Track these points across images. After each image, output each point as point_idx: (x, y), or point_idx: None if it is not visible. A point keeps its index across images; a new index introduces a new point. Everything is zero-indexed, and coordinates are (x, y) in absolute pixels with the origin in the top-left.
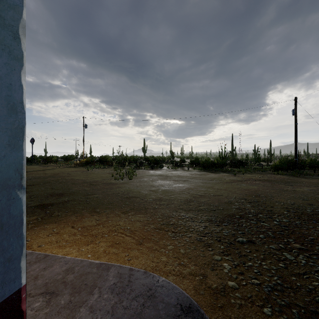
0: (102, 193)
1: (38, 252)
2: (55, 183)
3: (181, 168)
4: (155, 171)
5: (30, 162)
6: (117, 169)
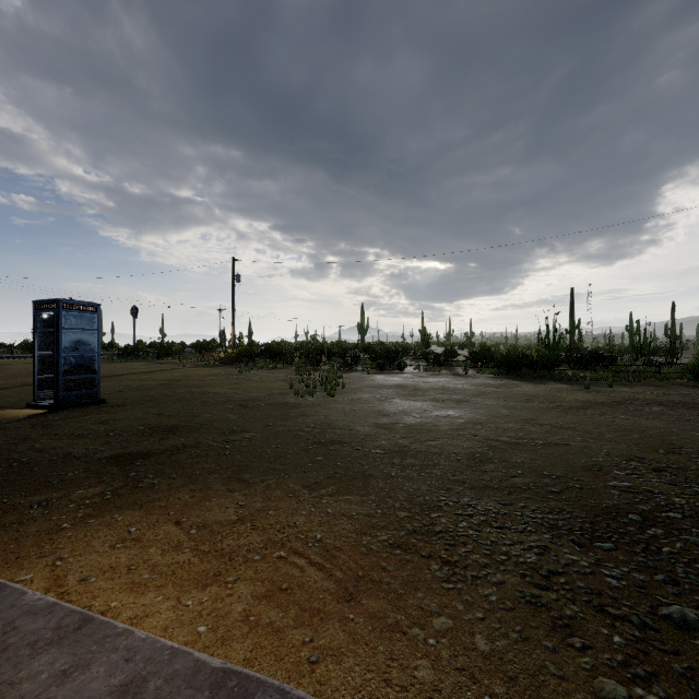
0: (263, 428)
1: (67, 607)
2: (168, 401)
3: (448, 369)
4: (387, 377)
5: (130, 355)
6: (303, 372)
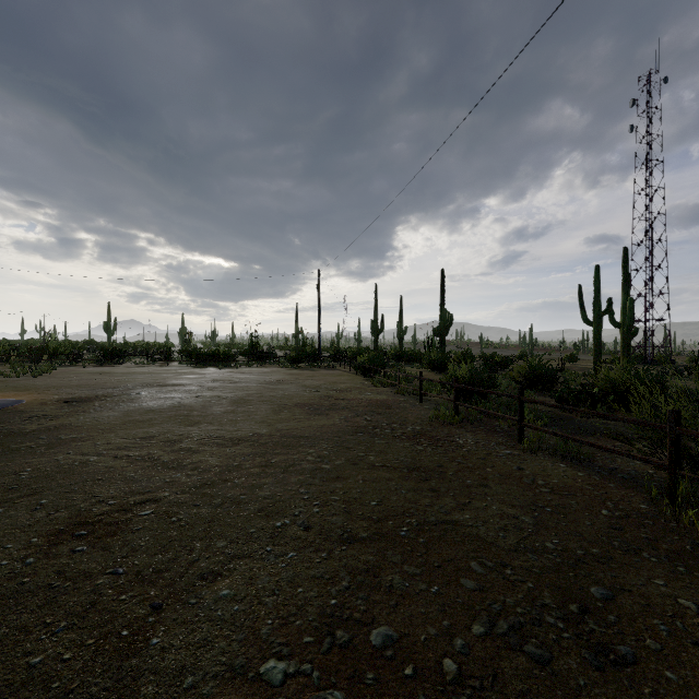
0: None
1: None
2: None
3: (163, 363)
4: (99, 368)
5: None
6: (18, 366)
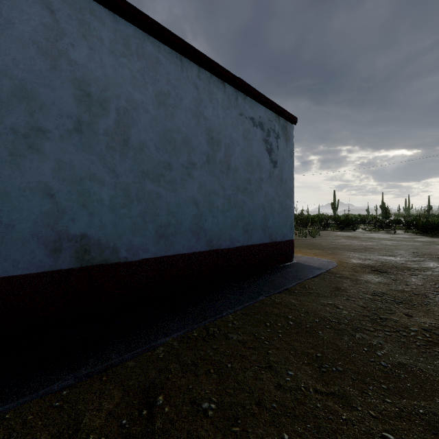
0: None
1: None
2: None
3: (386, 230)
4: (343, 233)
5: None
6: (299, 229)
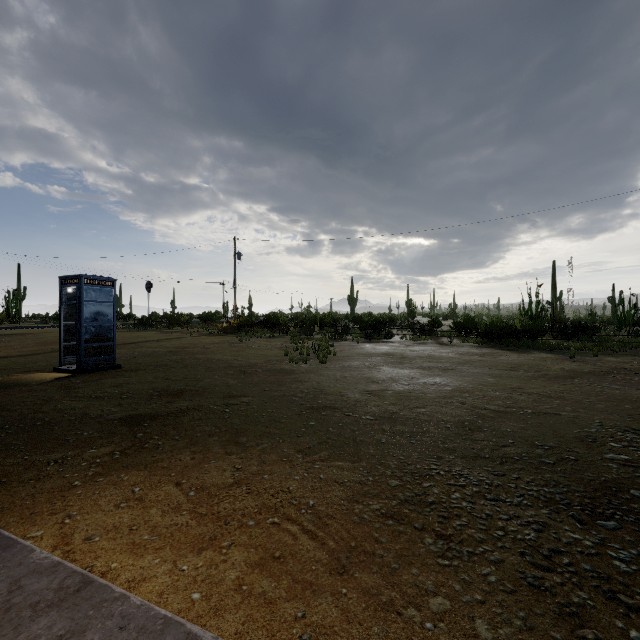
0: (260, 393)
1: (70, 567)
2: (176, 366)
3: (433, 338)
4: (375, 346)
5: (145, 324)
6: (297, 340)
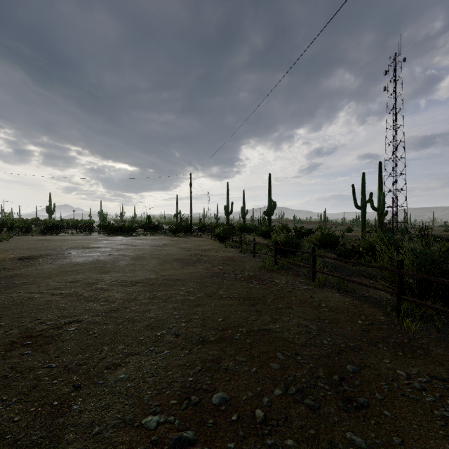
0: None
1: None
2: None
3: (87, 233)
4: (42, 237)
5: None
6: None
